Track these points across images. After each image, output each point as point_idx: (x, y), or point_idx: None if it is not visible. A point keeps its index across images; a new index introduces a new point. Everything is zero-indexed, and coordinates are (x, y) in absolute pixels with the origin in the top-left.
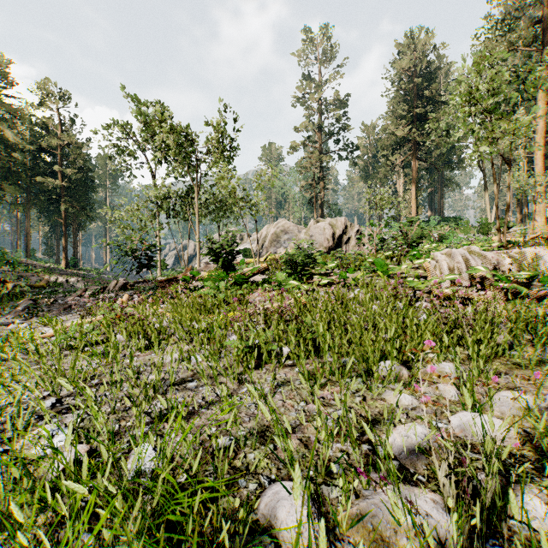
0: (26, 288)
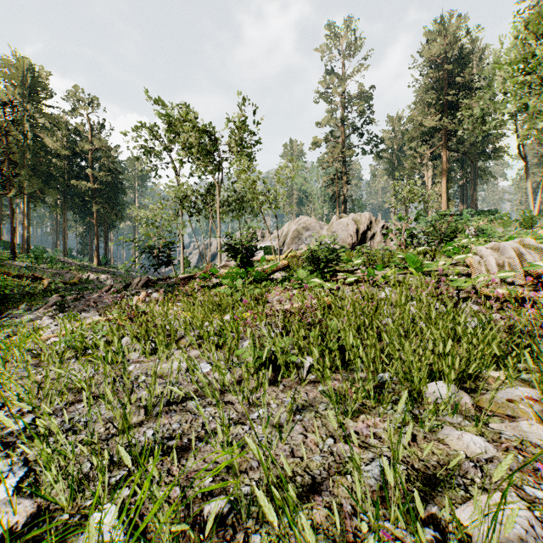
0: (60, 285)
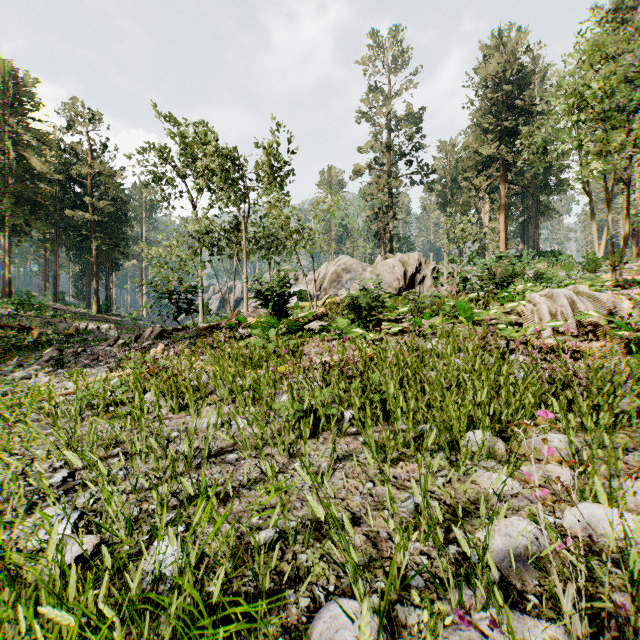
0: (53, 337)
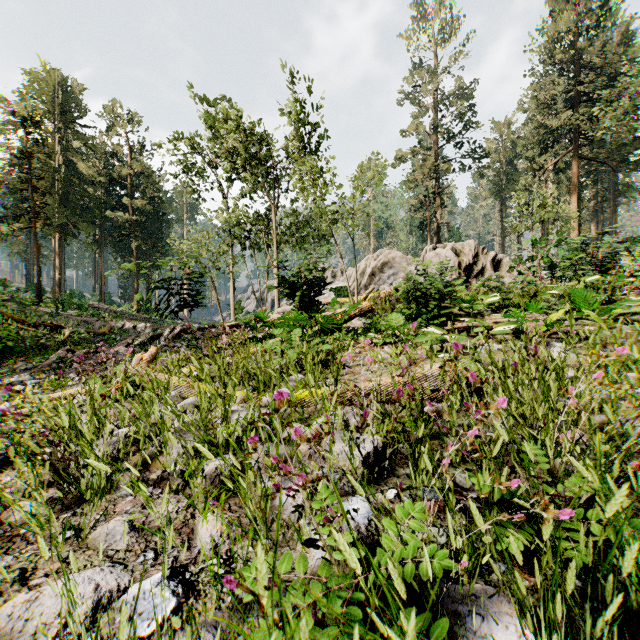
0: (84, 336)
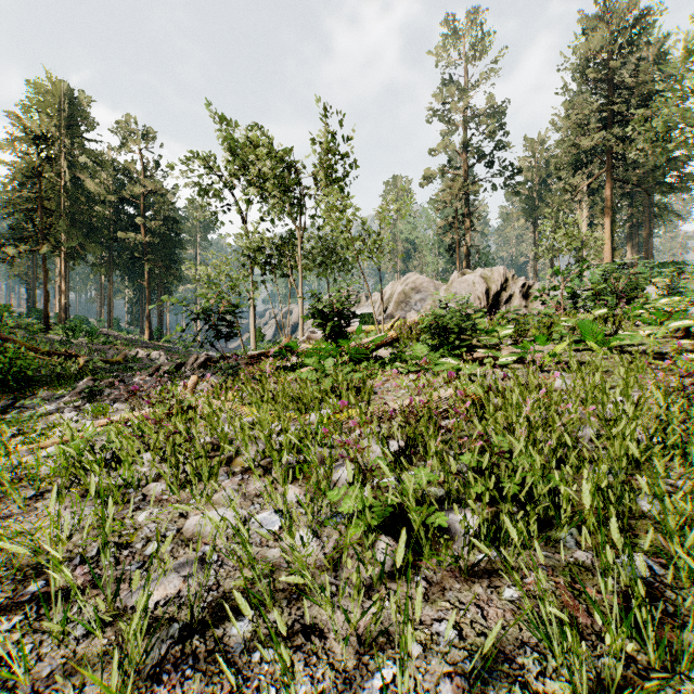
0: (99, 364)
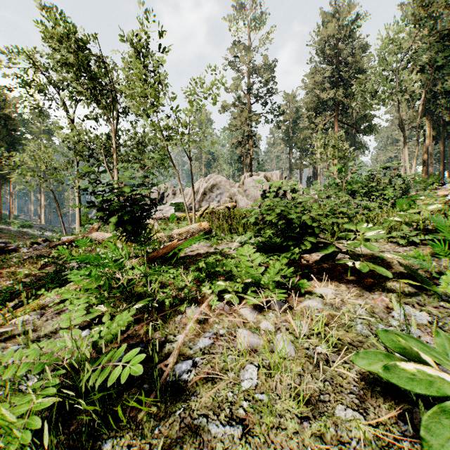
0: None
